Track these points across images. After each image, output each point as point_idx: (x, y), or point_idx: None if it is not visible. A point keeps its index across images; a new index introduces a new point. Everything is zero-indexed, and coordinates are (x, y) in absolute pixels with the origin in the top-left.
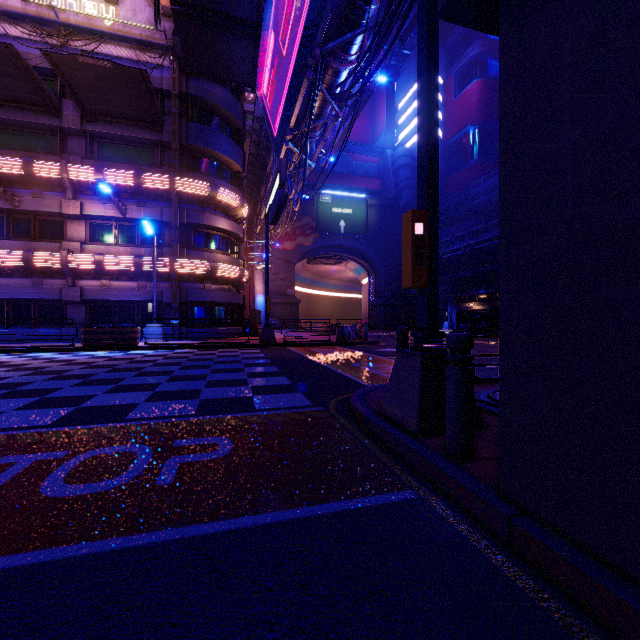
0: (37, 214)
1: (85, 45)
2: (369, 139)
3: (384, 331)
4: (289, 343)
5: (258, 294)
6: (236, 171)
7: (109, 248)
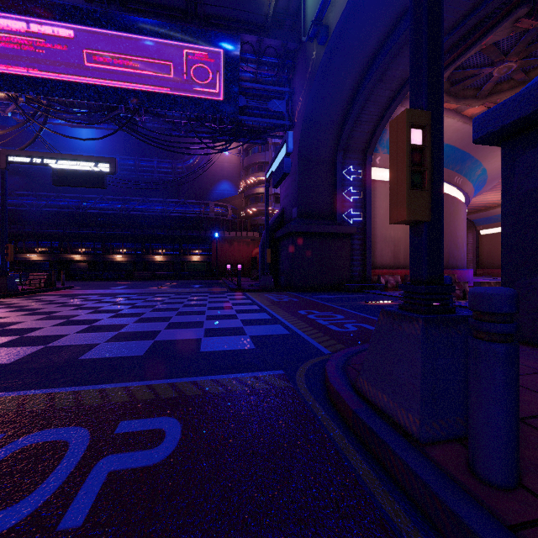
0: None
1: None
2: None
3: None
4: (34, 290)
5: None
6: None
7: None
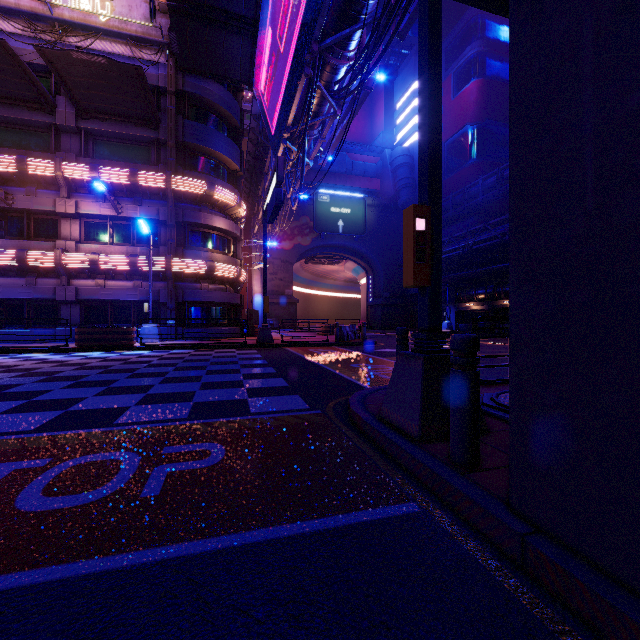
0: (31, 212)
1: (80, 41)
2: (367, 139)
3: (382, 331)
4: (287, 343)
5: (256, 294)
6: (233, 170)
7: (104, 247)
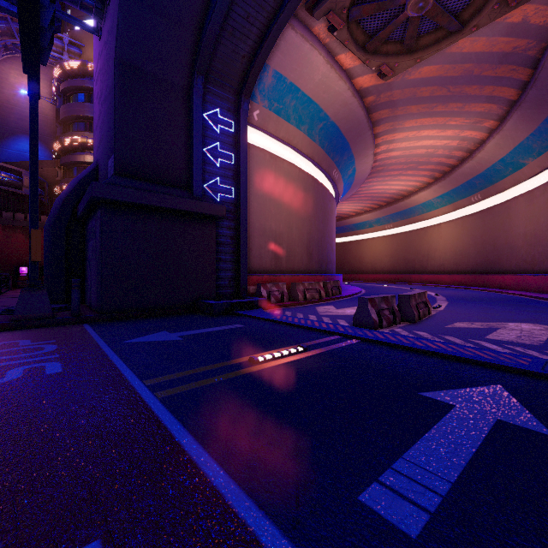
0: None
1: None
2: None
3: None
4: None
5: None
6: None
7: None
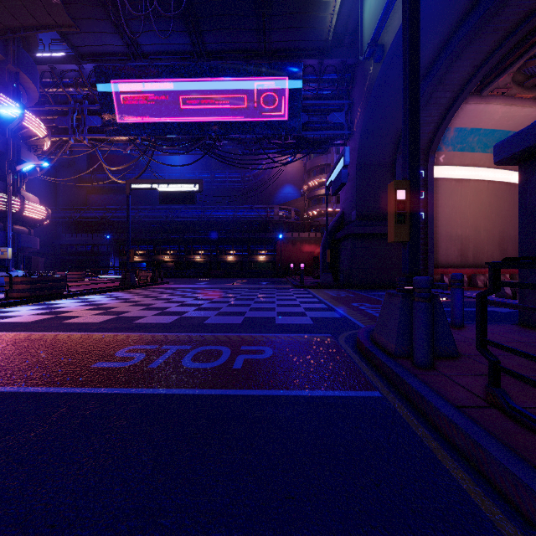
0: None
1: None
2: None
3: None
4: (146, 284)
5: None
6: None
7: None
